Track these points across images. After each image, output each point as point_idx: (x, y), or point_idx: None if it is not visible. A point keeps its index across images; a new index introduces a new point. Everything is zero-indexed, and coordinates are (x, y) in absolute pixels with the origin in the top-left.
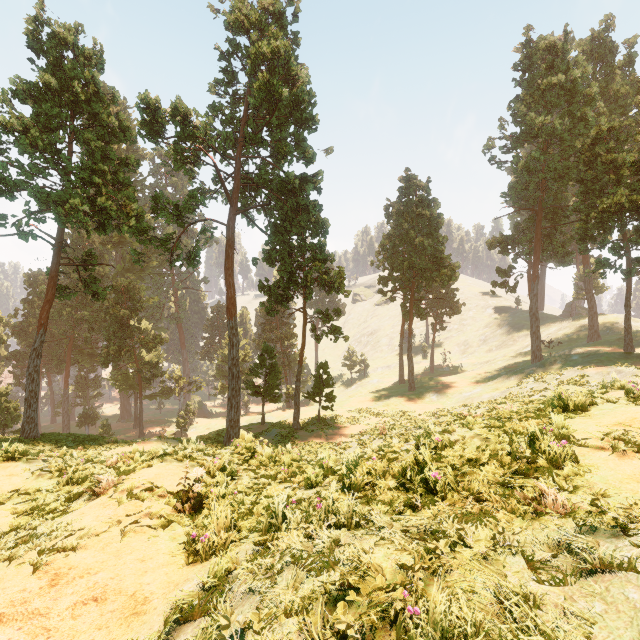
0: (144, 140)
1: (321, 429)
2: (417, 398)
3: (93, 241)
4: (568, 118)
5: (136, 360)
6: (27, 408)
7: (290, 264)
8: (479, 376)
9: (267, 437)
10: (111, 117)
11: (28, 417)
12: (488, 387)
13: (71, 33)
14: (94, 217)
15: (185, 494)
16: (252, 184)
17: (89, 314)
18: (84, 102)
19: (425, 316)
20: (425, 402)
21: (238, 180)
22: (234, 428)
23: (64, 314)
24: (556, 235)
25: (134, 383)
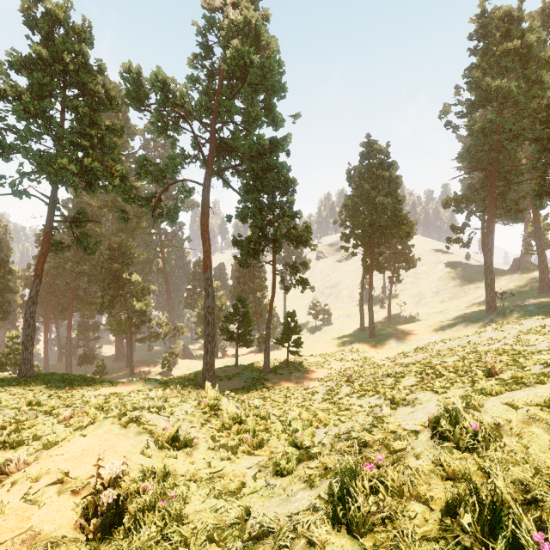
0: (128, 108)
1: (289, 373)
2: (377, 344)
3: (92, 205)
4: (523, 82)
5: (127, 308)
6: (24, 351)
7: (261, 220)
8: (435, 325)
9: (240, 379)
10: (98, 86)
11: (24, 359)
12: (445, 335)
13: (62, 10)
14: (84, 178)
15: (94, 501)
16: (226, 147)
17: (88, 268)
18: (74, 73)
19: (384, 270)
20: (385, 348)
21: (213, 144)
22: (209, 371)
23: (67, 268)
24: (509, 193)
25: (126, 328)
